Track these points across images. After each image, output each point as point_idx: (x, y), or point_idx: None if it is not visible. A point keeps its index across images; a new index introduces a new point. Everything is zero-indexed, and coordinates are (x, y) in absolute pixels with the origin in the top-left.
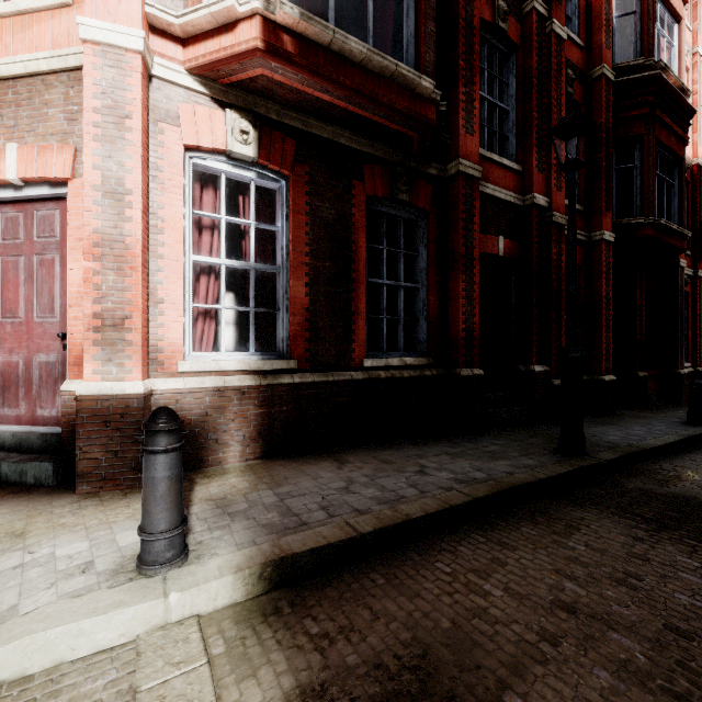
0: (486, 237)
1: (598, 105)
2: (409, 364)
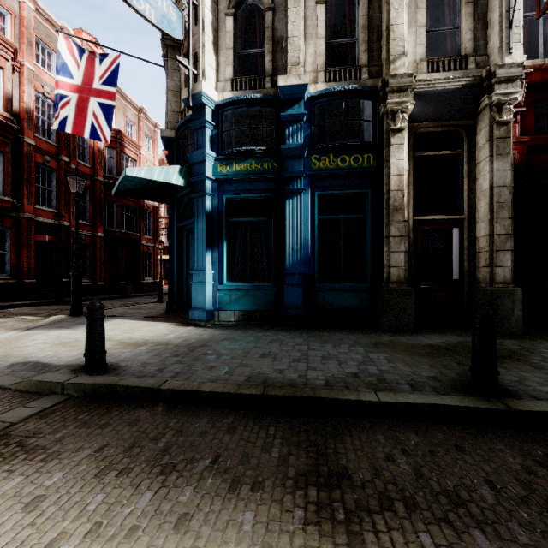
0: (40, 236)
1: (97, 189)
2: (2, 278)
